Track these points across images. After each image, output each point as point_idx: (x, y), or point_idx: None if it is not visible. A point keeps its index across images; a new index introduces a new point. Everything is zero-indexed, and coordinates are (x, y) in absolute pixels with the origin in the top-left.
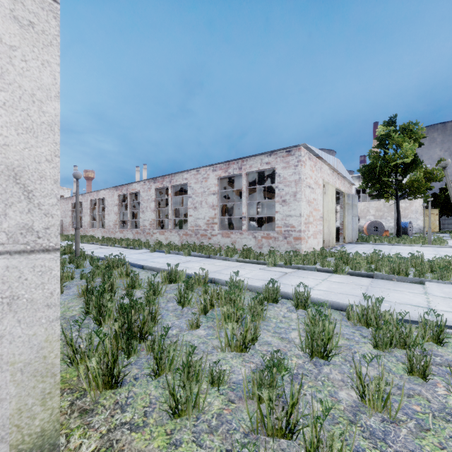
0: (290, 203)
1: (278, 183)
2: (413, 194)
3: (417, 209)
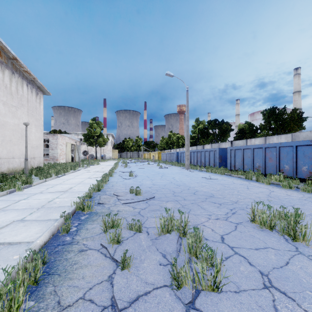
0: (54, 149)
1: (50, 143)
2: (100, 145)
3: (109, 149)
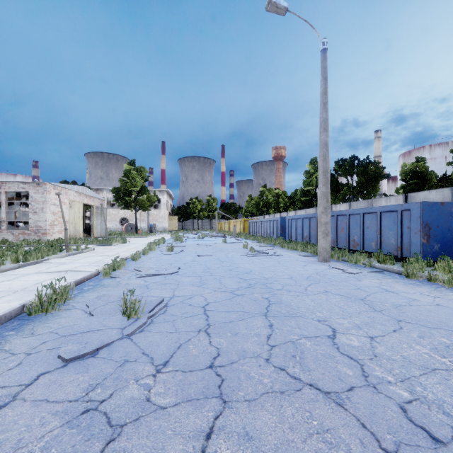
0: (39, 213)
1: (31, 201)
2: (143, 208)
3: (162, 216)
